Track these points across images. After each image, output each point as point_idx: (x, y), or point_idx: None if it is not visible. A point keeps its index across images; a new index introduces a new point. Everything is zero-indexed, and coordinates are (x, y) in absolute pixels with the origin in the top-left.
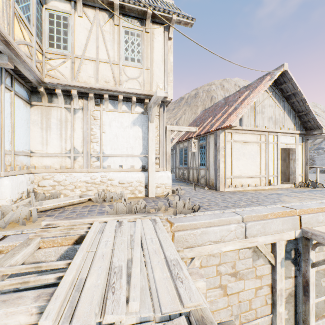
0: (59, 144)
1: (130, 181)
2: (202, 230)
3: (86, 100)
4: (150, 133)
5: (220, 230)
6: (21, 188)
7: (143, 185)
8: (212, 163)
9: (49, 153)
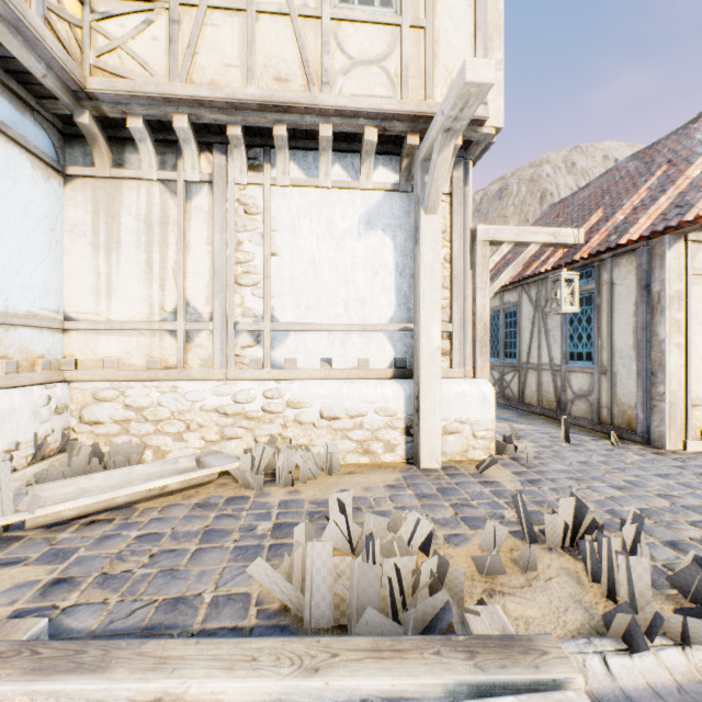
0: (144, 293)
1: (358, 411)
2: None
3: (220, 155)
4: (423, 250)
5: None
6: (5, 433)
7: (399, 423)
8: (624, 353)
9: (114, 320)
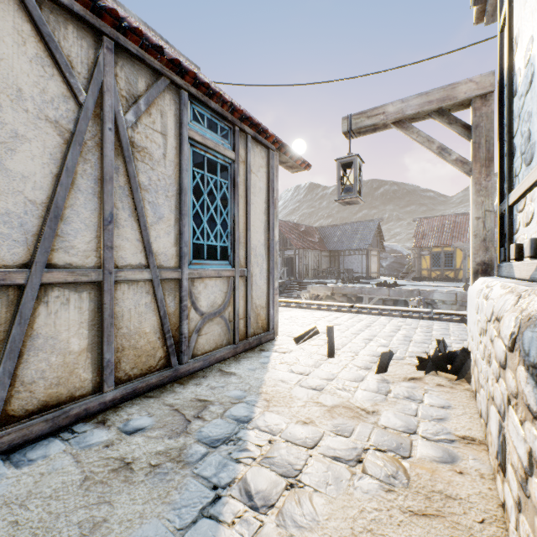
0: None
1: None
2: None
3: None
4: None
5: None
6: None
7: None
8: (260, 251)
9: None
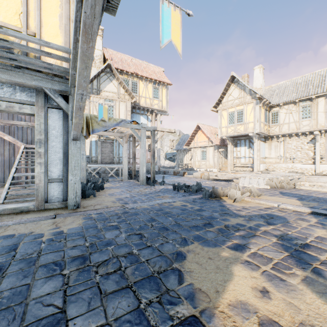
0: (274, 154)
1: (305, 168)
2: (317, 178)
3: (284, 137)
4: (316, 147)
5: (325, 179)
6: (264, 167)
7: (313, 170)
8: None
9: (271, 157)
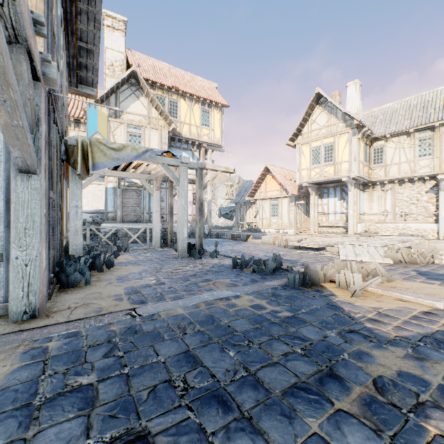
0: (377, 208)
1: (424, 229)
2: None
3: (392, 184)
4: (439, 198)
5: None
6: (362, 228)
7: (435, 232)
8: None
9: (372, 213)
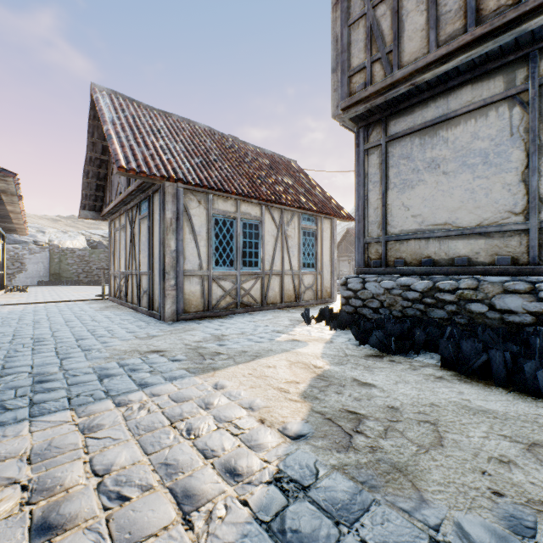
0: None
1: None
2: None
3: None
4: None
5: None
6: None
7: None
8: (327, 264)
9: None
